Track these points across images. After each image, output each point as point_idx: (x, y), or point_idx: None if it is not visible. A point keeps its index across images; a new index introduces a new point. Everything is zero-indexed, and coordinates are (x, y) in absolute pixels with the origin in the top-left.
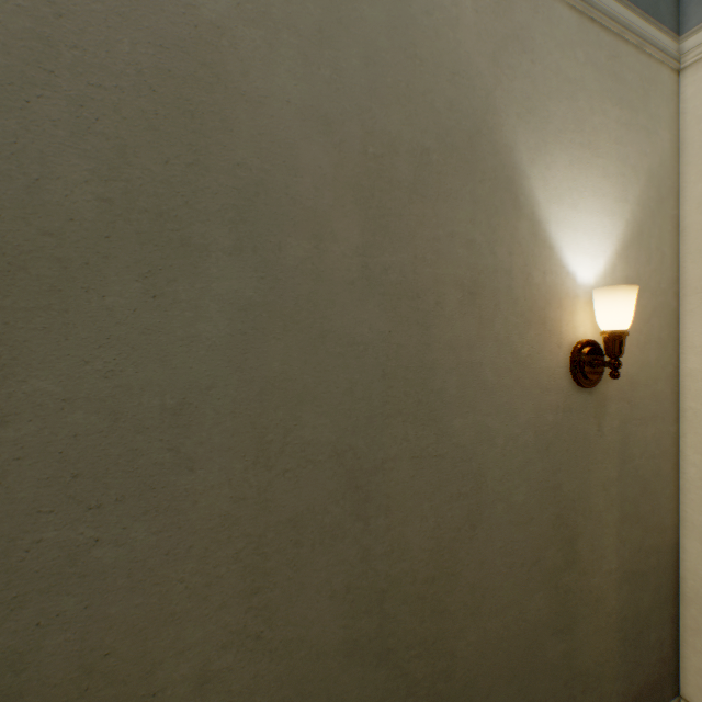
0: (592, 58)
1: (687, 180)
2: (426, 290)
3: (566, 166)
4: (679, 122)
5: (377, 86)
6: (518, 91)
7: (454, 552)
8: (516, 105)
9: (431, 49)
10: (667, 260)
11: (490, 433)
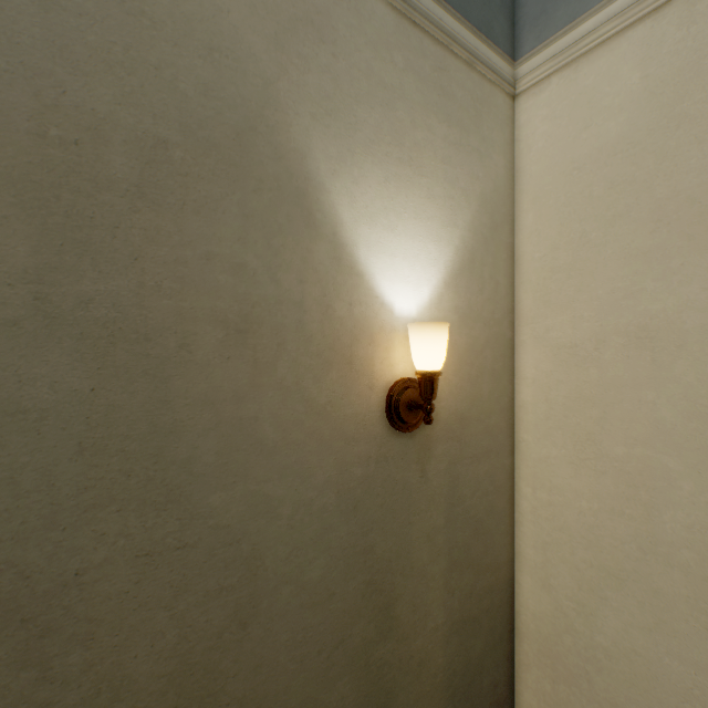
0: (415, 66)
1: (521, 208)
2: (162, 329)
3: (381, 182)
4: (515, 149)
5: (69, 42)
6: (314, 87)
7: (213, 665)
8: (310, 103)
9: (172, 10)
10: (502, 289)
11: (272, 503)
